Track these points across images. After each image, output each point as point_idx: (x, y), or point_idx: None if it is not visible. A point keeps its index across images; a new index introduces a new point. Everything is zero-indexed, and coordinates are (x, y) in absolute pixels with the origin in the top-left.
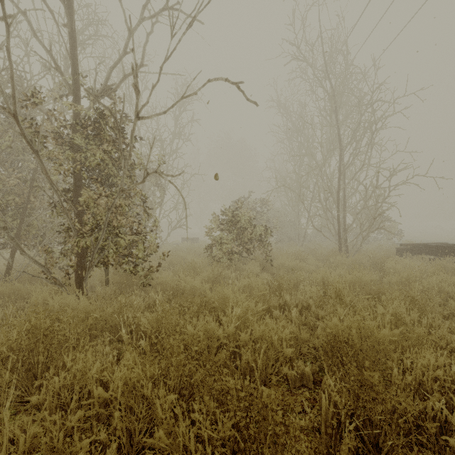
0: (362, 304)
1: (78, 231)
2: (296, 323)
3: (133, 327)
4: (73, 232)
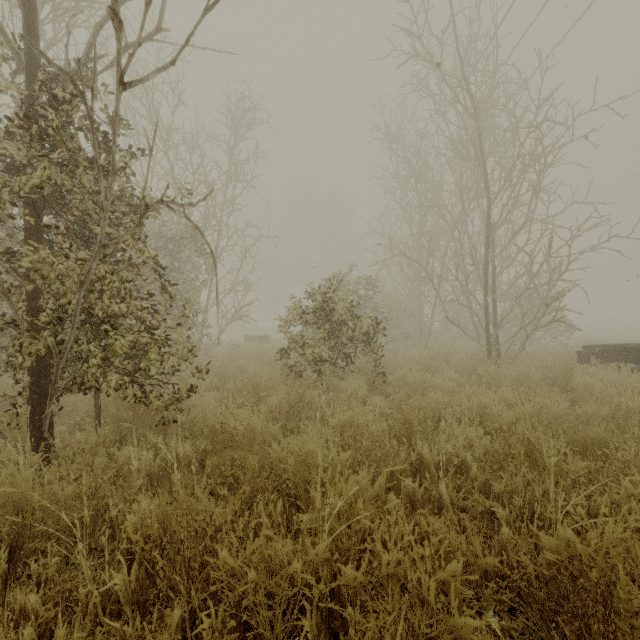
0: (582, 472)
1: (33, 326)
2: (449, 509)
3: (104, 539)
4: (21, 329)
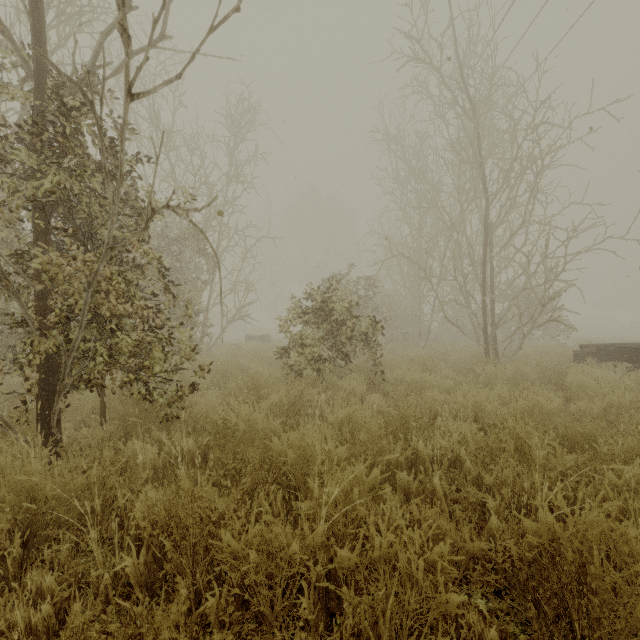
0: (569, 465)
1: (41, 325)
2: (441, 500)
3: (114, 525)
4: (30, 328)
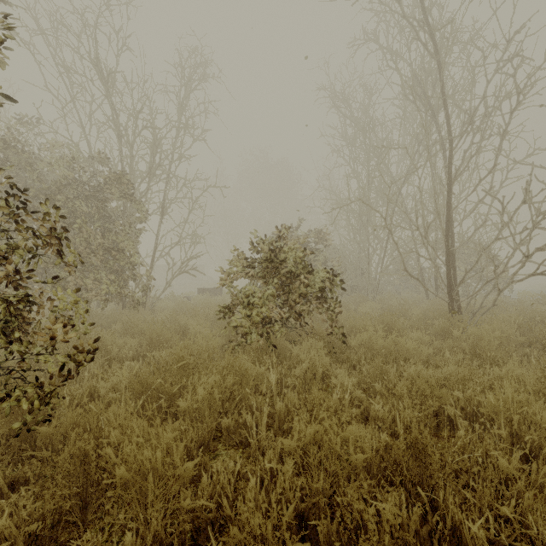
0: None
1: None
2: None
3: None
4: None
